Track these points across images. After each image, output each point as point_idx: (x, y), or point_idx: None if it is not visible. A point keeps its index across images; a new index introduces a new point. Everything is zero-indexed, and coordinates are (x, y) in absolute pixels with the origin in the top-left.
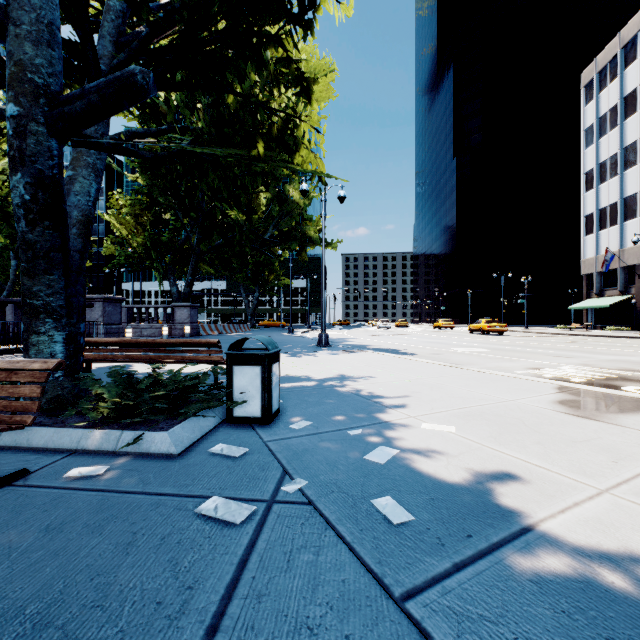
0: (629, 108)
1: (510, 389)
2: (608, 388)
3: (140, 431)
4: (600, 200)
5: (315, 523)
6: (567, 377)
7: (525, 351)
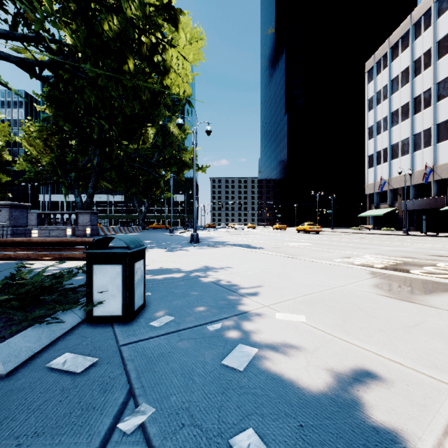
0: (394, 87)
1: (338, 275)
2: (401, 271)
3: None
4: (377, 146)
5: None
6: (371, 264)
7: (336, 245)
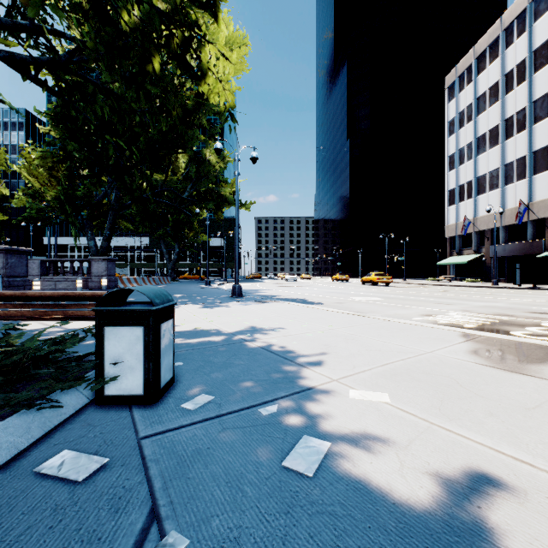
0: (481, 107)
1: (421, 338)
2: (499, 333)
3: None
4: (459, 178)
5: None
6: (459, 323)
7: (412, 299)
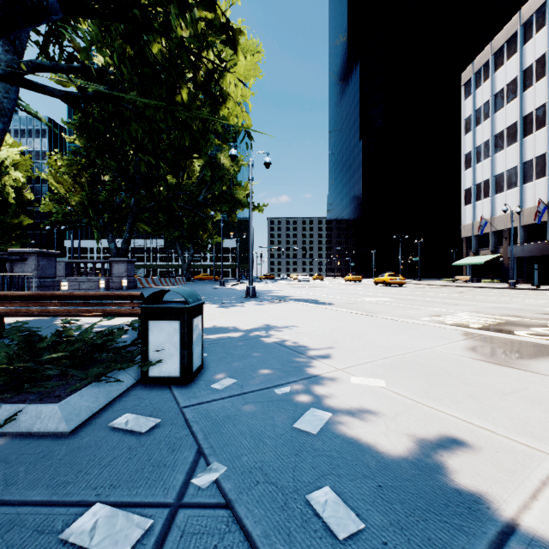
0: (498, 103)
1: (424, 336)
2: (503, 333)
3: (24, 404)
4: (476, 177)
5: (233, 545)
6: (466, 323)
7: (424, 300)
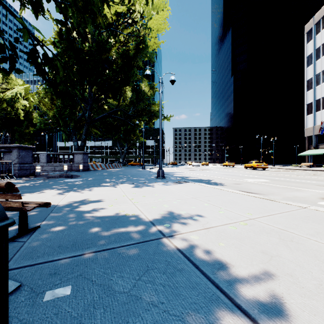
0: None
1: None
2: None
3: None
4: (316, 95)
5: None
6: None
7: (295, 181)
